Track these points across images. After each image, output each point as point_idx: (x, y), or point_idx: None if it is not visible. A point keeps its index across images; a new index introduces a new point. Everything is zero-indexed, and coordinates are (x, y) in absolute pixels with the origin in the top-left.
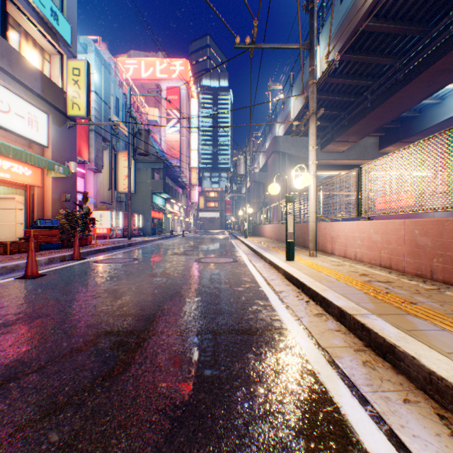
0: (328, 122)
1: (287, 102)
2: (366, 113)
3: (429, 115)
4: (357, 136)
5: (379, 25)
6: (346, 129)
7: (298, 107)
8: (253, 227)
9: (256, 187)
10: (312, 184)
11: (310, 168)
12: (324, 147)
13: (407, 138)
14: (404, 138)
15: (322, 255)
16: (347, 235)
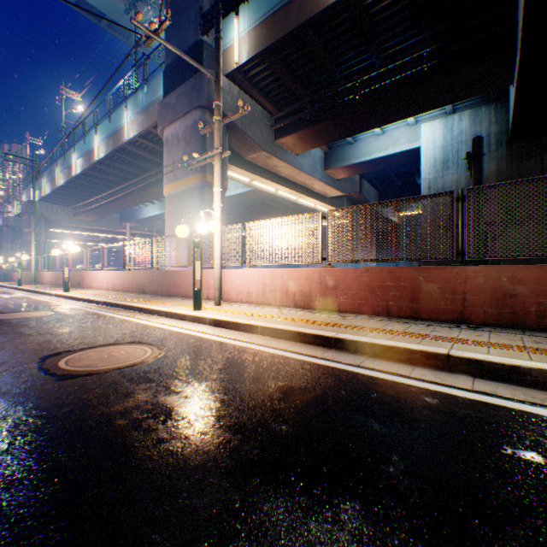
0: (77, 202)
1: (42, 179)
2: (95, 209)
3: (138, 213)
4: (98, 216)
5: (83, 182)
6: (87, 212)
7: (49, 190)
8: (6, 274)
9: (12, 232)
10: (35, 257)
11: (34, 251)
12: (77, 217)
13: (132, 221)
14: (130, 221)
15: (41, 285)
16: (48, 276)
